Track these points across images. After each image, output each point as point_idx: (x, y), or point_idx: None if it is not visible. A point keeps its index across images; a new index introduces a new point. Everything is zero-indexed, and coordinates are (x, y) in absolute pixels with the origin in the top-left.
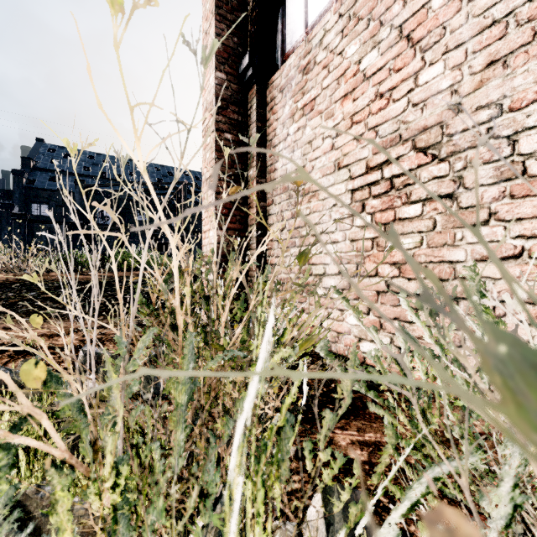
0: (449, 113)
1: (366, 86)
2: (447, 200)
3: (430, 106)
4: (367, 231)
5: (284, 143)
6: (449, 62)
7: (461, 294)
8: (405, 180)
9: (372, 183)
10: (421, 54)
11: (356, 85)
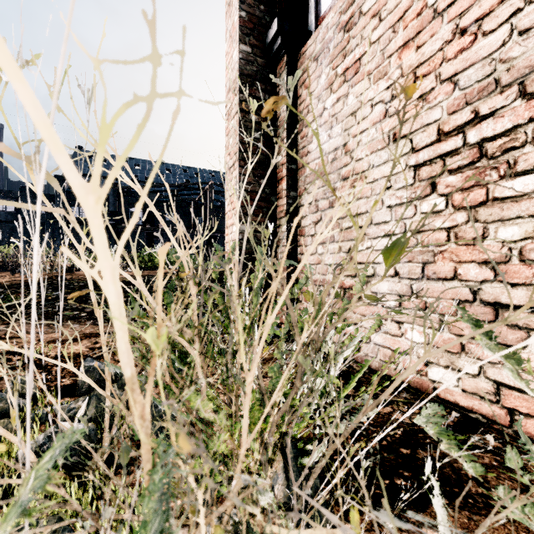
0: None
1: (437, 24)
2: None
3: None
4: (438, 218)
5: (320, 119)
6: None
7: None
8: (506, 143)
9: (447, 153)
10: None
11: (421, 26)
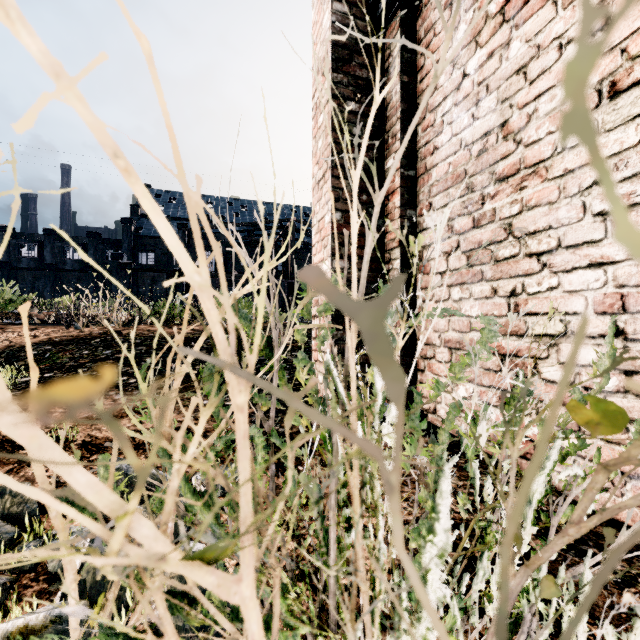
0: None
1: None
2: None
3: None
4: None
5: (456, 94)
6: None
7: None
8: None
9: None
10: None
11: None
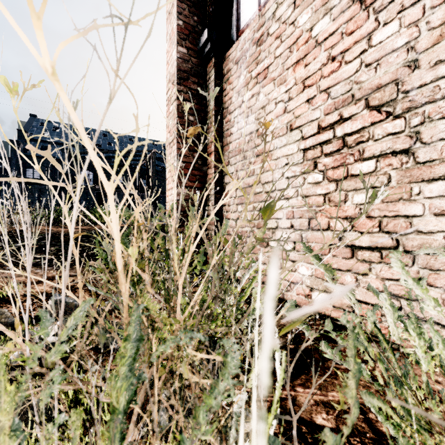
0: (405, 70)
1: (318, 51)
2: (403, 156)
3: (385, 65)
4: (318, 187)
5: (239, 109)
6: (405, 20)
7: (418, 248)
8: (358, 138)
9: (323, 142)
10: (375, 16)
11: (308, 51)
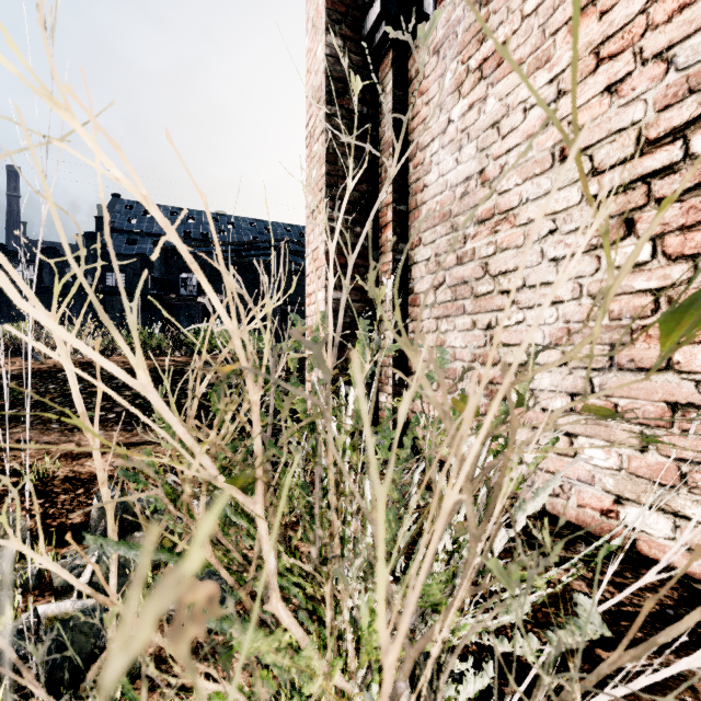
0: None
1: None
2: None
3: None
4: (639, 275)
5: (442, 137)
6: None
7: None
8: None
9: (654, 172)
10: None
11: None
